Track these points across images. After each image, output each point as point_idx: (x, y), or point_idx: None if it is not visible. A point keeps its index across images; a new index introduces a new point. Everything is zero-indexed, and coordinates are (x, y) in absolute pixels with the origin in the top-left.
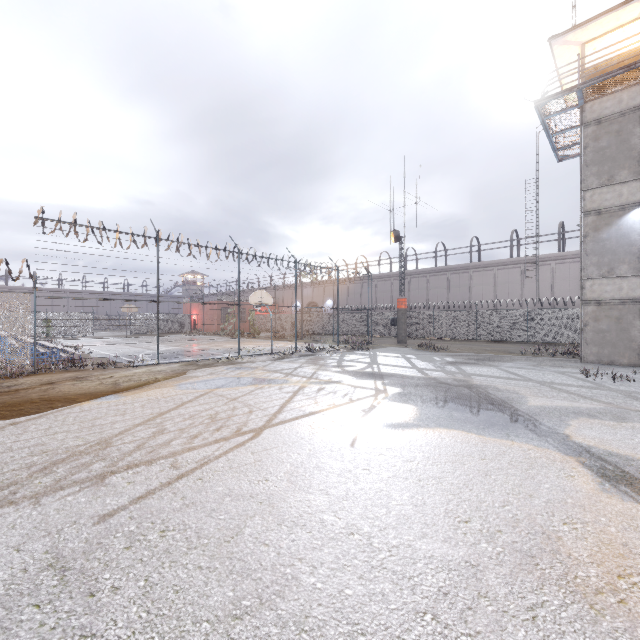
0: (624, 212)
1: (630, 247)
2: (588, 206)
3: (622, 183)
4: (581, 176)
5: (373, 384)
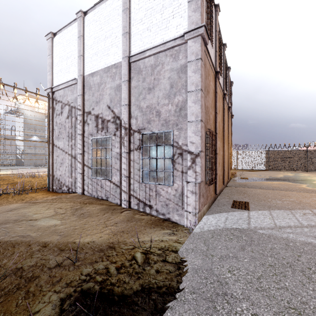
0: (32, 136)
1: (33, 143)
2: (25, 133)
3: (32, 130)
4: (24, 126)
5: (23, 169)
